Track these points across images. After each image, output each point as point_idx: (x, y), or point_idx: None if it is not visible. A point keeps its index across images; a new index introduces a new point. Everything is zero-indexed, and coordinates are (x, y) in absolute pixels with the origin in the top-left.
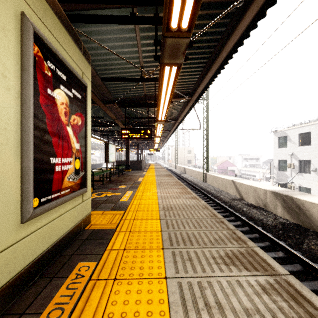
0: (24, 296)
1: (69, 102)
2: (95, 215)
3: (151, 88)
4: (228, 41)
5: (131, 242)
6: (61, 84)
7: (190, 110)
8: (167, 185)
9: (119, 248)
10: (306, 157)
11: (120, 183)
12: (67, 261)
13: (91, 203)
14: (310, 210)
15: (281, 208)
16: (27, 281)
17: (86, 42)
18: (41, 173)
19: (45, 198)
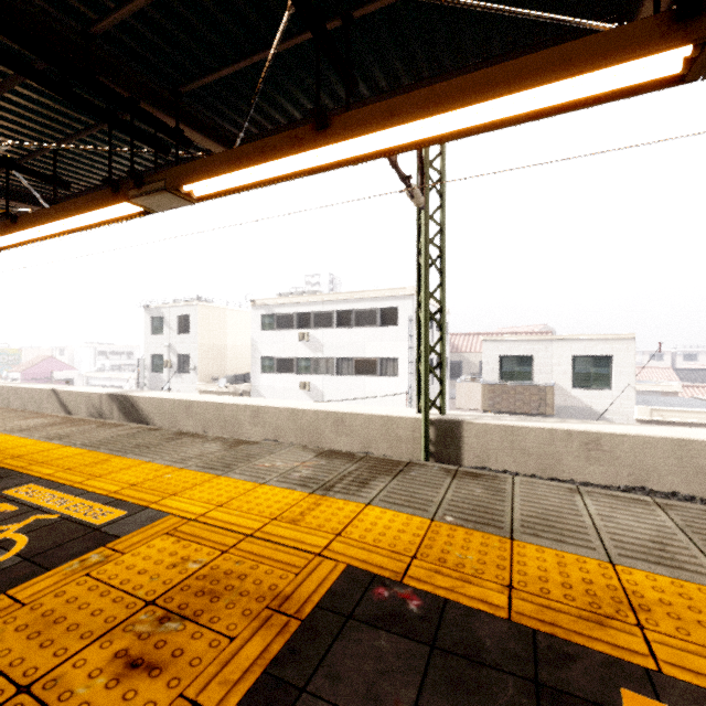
0: None
1: None
2: None
3: None
4: None
5: None
6: None
7: None
8: None
9: None
10: (186, 350)
11: None
12: None
13: None
14: (140, 405)
15: (117, 412)
16: None
17: None
18: None
19: None
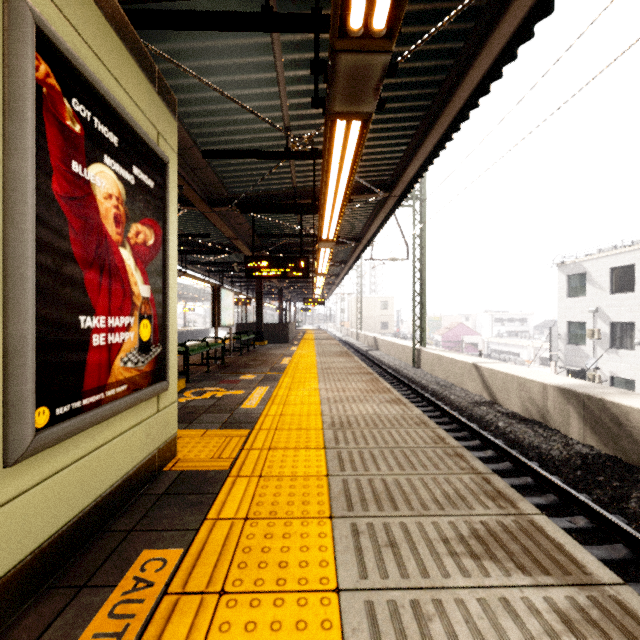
0: (10, 635)
1: (127, 194)
2: (188, 440)
3: (308, 174)
4: (469, 70)
5: (261, 502)
6: (107, 153)
7: (386, 220)
8: (341, 373)
9: (236, 515)
10: (626, 316)
11: (244, 369)
12: (118, 545)
13: (180, 413)
14: None
15: (578, 423)
16: (21, 599)
17: (171, 75)
18: (57, 351)
19: (68, 405)
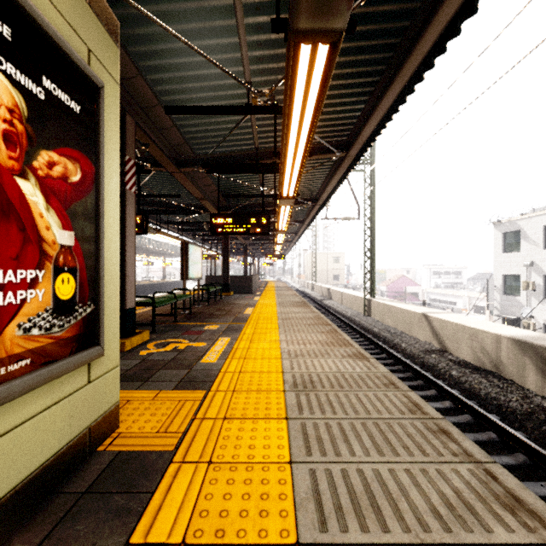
0: None
1: (30, 109)
2: (137, 404)
3: (269, 135)
4: (440, 7)
5: (207, 510)
6: None
7: (342, 179)
8: (300, 324)
9: (170, 536)
10: None
11: (210, 319)
12: None
13: (137, 369)
14: None
15: (536, 375)
16: None
17: (128, 22)
18: None
19: None
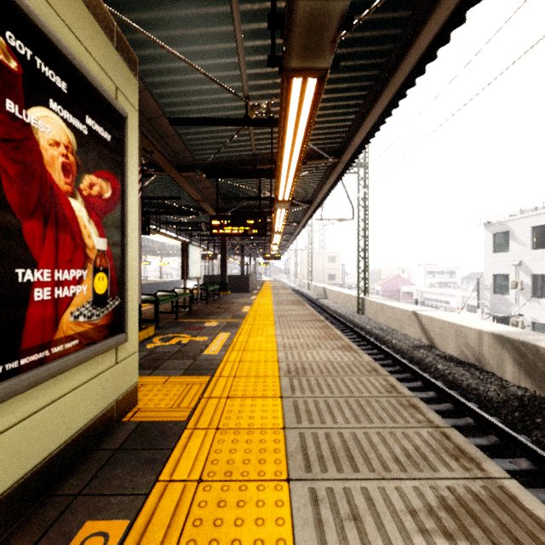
0: None
1: (78, 143)
2: (150, 387)
3: (265, 142)
4: (418, 36)
5: (217, 459)
6: (53, 98)
7: (336, 183)
8: (295, 320)
9: (189, 475)
10: None
11: (209, 316)
12: (60, 514)
13: (147, 359)
14: None
15: (513, 367)
16: None
17: (138, 45)
18: None
19: None
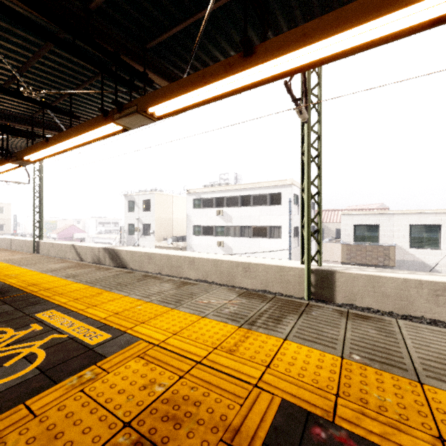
0: None
1: None
2: None
3: None
4: None
5: None
6: None
7: None
8: None
9: None
10: (148, 221)
11: None
12: None
13: None
14: (122, 255)
15: (108, 259)
16: None
17: None
18: None
19: None
